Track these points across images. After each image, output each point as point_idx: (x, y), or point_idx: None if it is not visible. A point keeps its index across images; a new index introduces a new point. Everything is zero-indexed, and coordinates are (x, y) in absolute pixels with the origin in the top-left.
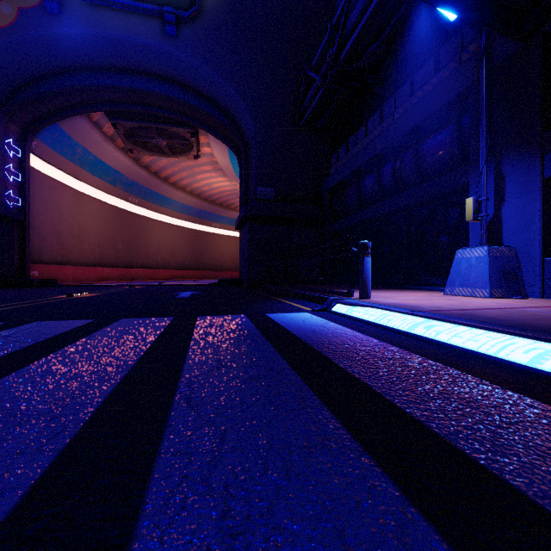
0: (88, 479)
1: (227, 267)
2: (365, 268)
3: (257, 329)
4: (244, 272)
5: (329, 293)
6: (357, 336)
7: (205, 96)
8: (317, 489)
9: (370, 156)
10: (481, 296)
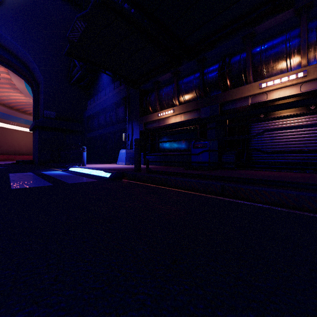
0: (0, 184)
1: (24, 152)
2: (83, 155)
3: (35, 174)
4: (35, 156)
5: (74, 165)
6: (67, 174)
7: (6, 49)
8: (36, 182)
9: (102, 108)
10: (123, 164)
